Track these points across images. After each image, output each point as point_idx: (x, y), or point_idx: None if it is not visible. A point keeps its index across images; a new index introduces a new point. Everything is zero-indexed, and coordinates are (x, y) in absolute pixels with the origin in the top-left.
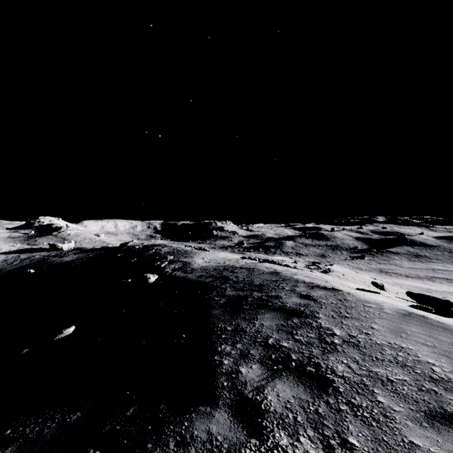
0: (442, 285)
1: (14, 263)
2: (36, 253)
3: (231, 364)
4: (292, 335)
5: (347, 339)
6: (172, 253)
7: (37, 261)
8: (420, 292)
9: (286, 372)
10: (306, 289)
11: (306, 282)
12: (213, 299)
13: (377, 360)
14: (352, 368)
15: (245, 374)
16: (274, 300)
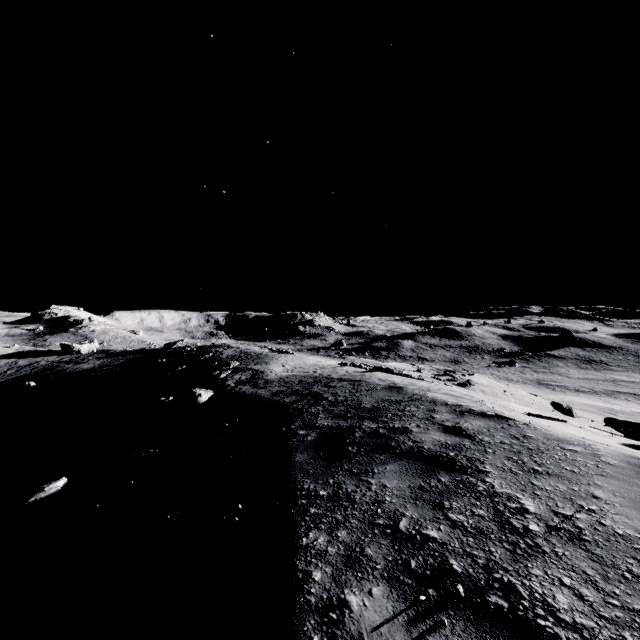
0: (629, 403)
1: (8, 372)
2: (42, 357)
3: (327, 581)
4: (444, 512)
5: (554, 522)
6: (238, 357)
7: (41, 369)
8: (600, 414)
9: (446, 609)
10: (452, 416)
11: (449, 404)
12: (296, 433)
13: (636, 579)
14: (587, 600)
15: (357, 613)
16: (399, 436)
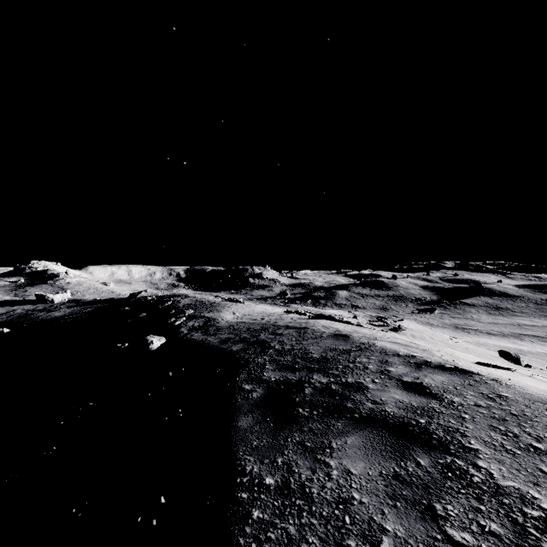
0: (534, 345)
1: None
2: (18, 306)
3: None
4: (440, 526)
5: None
6: (193, 305)
7: (16, 317)
8: None
9: None
10: (409, 369)
11: (401, 355)
12: (240, 388)
13: None
14: None
15: None
16: (355, 395)
